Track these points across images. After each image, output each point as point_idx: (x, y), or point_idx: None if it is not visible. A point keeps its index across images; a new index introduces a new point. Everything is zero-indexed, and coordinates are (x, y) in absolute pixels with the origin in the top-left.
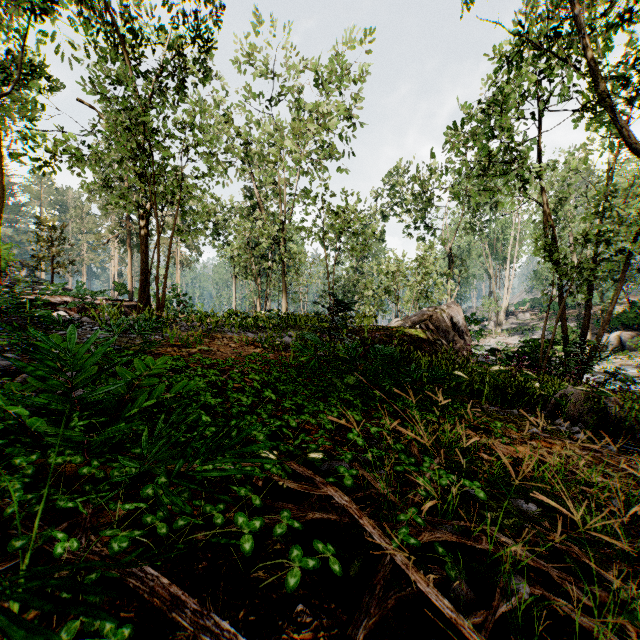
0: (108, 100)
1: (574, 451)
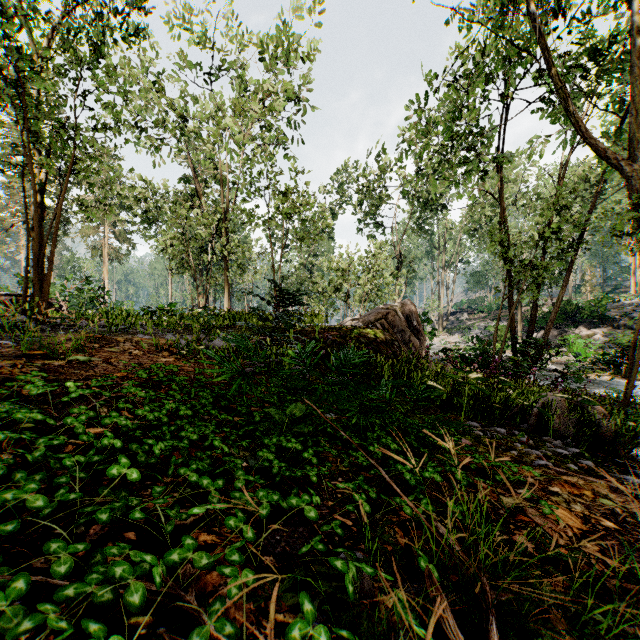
0: None
1: (608, 497)
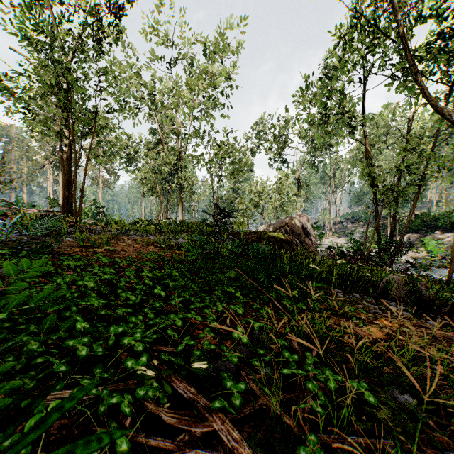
0: (28, 40)
1: (409, 328)
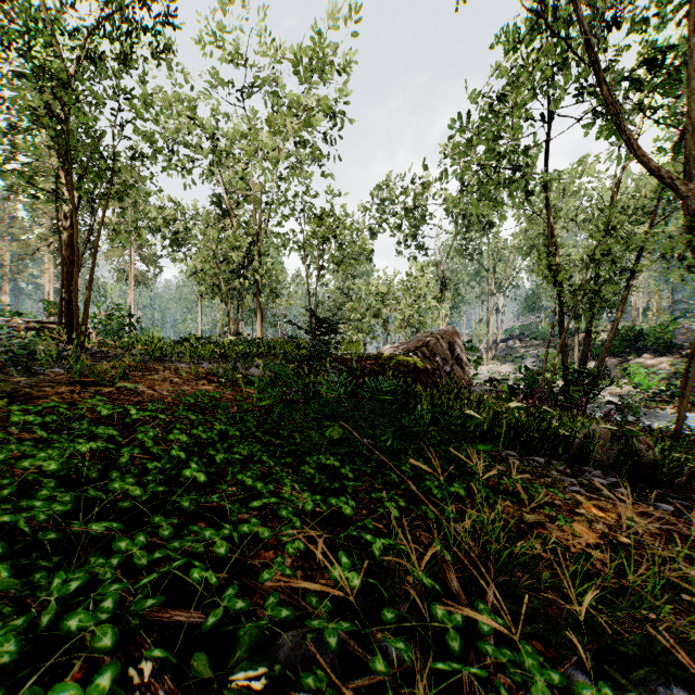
0: None
1: (633, 520)
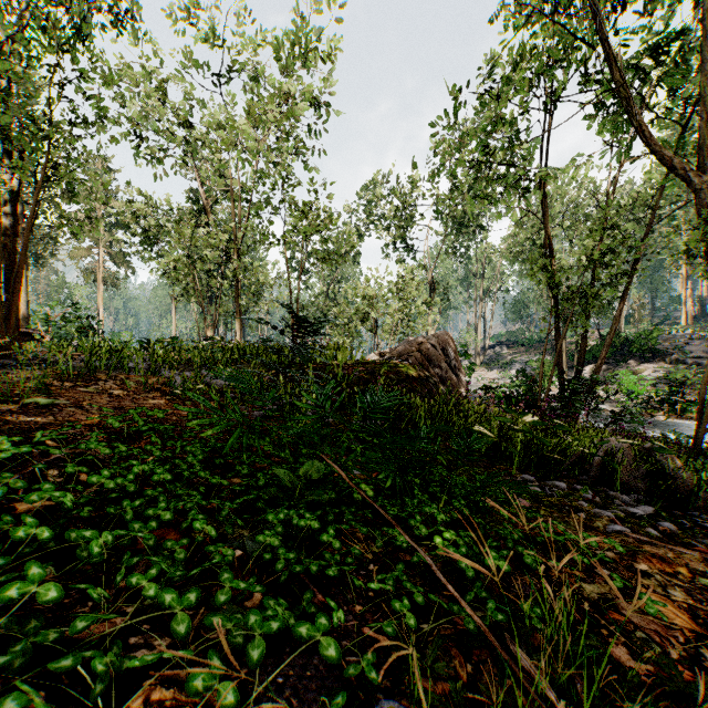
0: None
1: (707, 575)
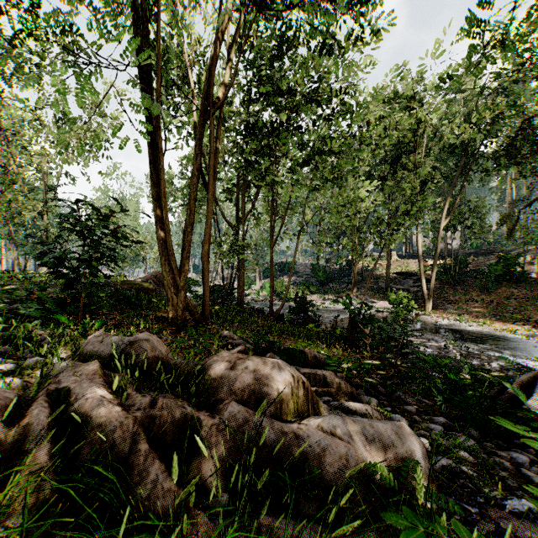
0: None
1: None
